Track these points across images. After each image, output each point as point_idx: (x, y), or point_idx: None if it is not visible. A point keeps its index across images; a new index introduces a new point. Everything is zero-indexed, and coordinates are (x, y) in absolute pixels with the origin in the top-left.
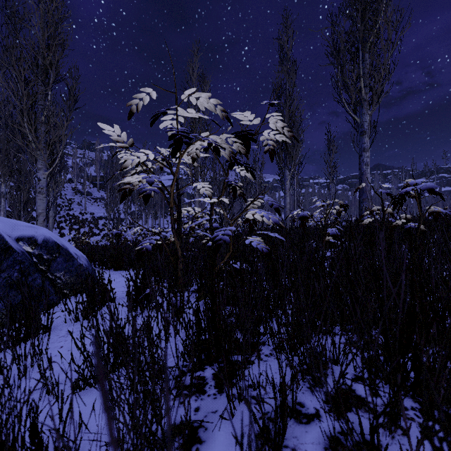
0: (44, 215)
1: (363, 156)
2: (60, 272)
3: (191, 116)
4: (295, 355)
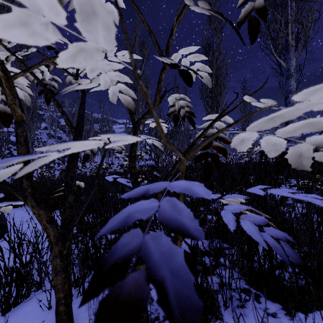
0: None
1: (290, 97)
2: None
3: None
4: None
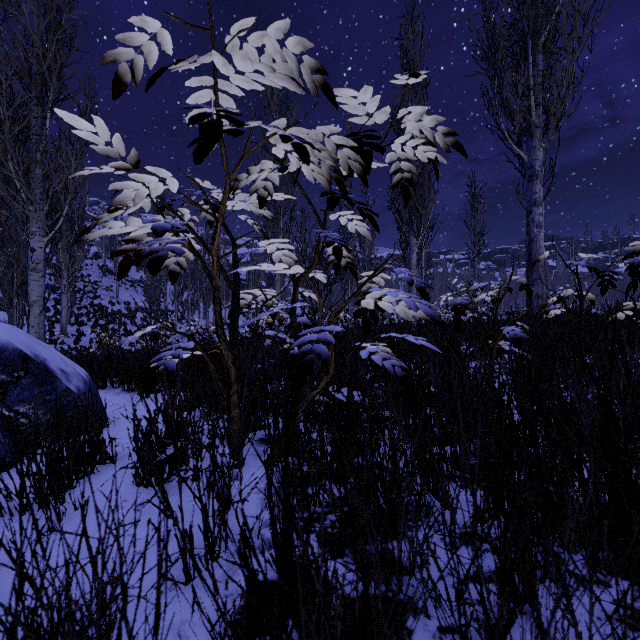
0: (40, 304)
1: (534, 212)
2: (26, 404)
3: (246, 87)
4: None
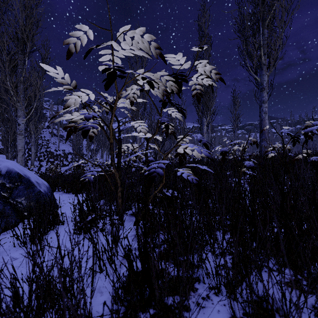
0: (22, 151)
1: (263, 106)
2: (21, 198)
3: (126, 54)
4: (235, 300)
